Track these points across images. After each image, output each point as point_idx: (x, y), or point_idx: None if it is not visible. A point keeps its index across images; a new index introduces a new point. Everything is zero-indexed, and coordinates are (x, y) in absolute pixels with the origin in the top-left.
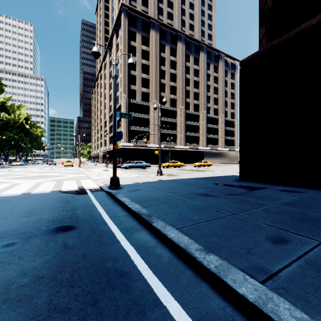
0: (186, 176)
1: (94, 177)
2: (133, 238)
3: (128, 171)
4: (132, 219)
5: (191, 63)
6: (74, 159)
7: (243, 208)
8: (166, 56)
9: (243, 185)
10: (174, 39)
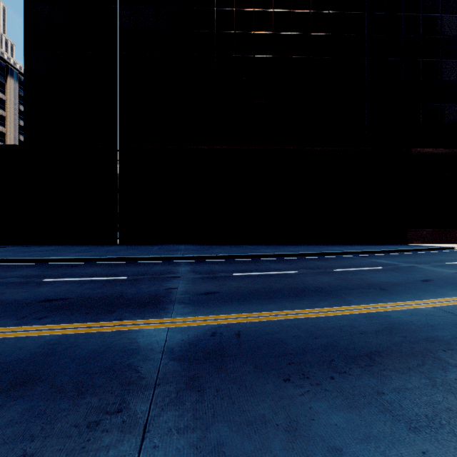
0: None
1: None
2: None
3: None
4: None
5: None
6: None
7: None
8: None
9: None
10: None
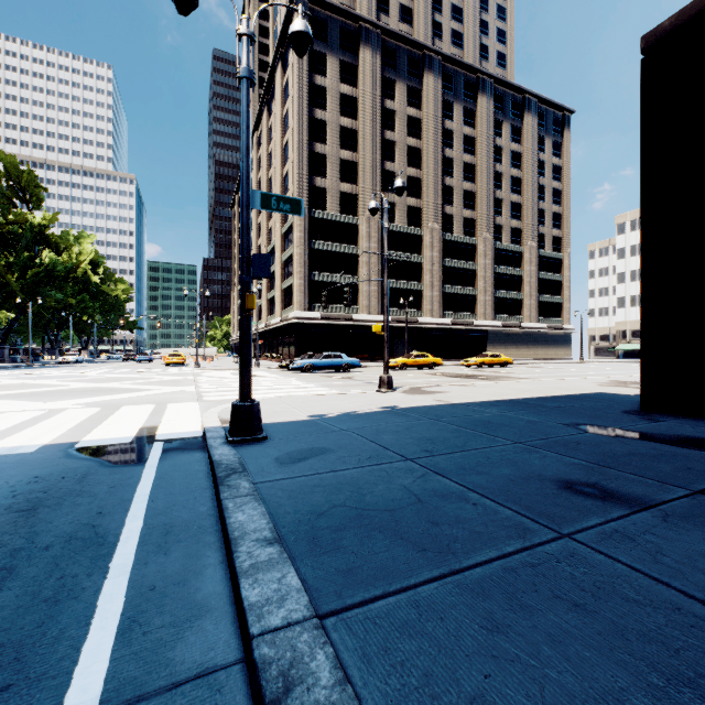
0: (462, 394)
1: (211, 394)
2: None
3: (304, 377)
4: None
5: (457, 123)
6: (192, 349)
7: None
8: (398, 108)
9: (691, 437)
10: (417, 68)
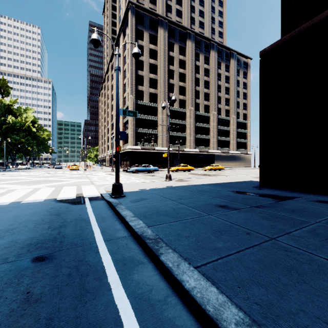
0: (197, 181)
1: (97, 182)
2: (132, 281)
3: (134, 175)
4: (133, 243)
5: (201, 62)
6: (81, 162)
7: (281, 228)
8: (175, 55)
9: (267, 194)
10: (183, 38)
